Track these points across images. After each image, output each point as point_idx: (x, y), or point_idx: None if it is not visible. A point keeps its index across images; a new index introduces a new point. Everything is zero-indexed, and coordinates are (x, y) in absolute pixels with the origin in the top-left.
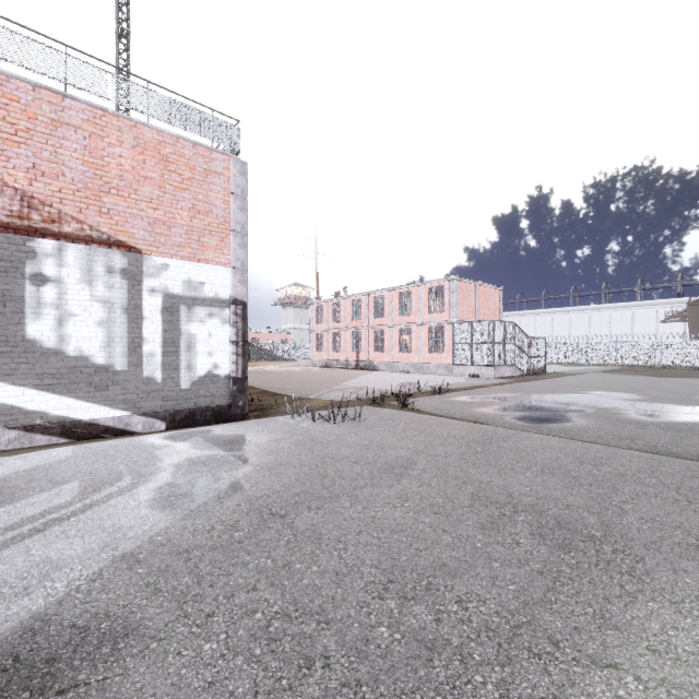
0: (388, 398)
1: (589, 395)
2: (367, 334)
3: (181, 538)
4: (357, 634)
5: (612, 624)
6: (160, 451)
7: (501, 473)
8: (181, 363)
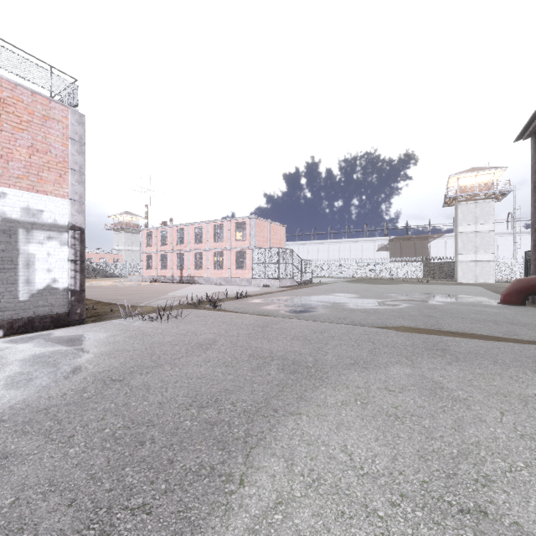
0: (203, 302)
1: (331, 296)
2: (189, 256)
3: (39, 403)
4: (172, 426)
5: (304, 399)
6: (2, 352)
7: (269, 342)
8: (20, 278)
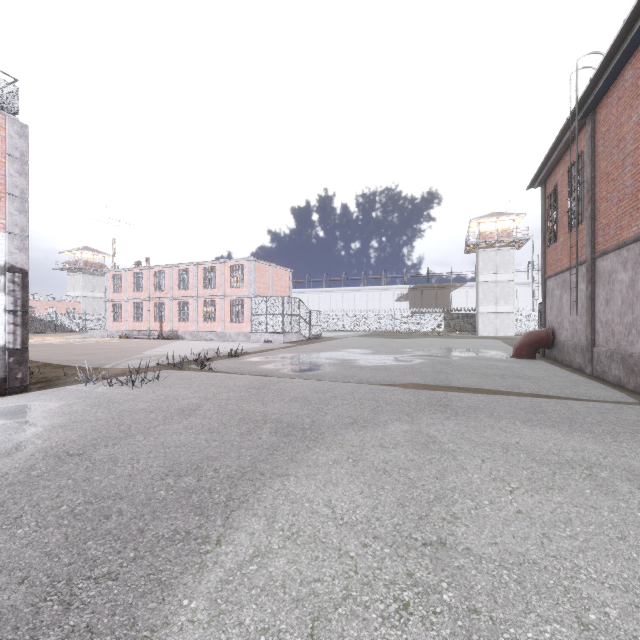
0: (189, 362)
1: (342, 352)
2: (171, 305)
3: None
4: (144, 498)
5: (295, 461)
6: None
7: (264, 404)
8: None
